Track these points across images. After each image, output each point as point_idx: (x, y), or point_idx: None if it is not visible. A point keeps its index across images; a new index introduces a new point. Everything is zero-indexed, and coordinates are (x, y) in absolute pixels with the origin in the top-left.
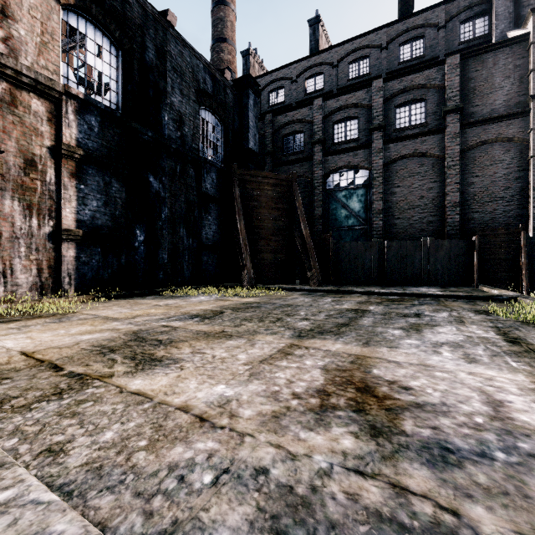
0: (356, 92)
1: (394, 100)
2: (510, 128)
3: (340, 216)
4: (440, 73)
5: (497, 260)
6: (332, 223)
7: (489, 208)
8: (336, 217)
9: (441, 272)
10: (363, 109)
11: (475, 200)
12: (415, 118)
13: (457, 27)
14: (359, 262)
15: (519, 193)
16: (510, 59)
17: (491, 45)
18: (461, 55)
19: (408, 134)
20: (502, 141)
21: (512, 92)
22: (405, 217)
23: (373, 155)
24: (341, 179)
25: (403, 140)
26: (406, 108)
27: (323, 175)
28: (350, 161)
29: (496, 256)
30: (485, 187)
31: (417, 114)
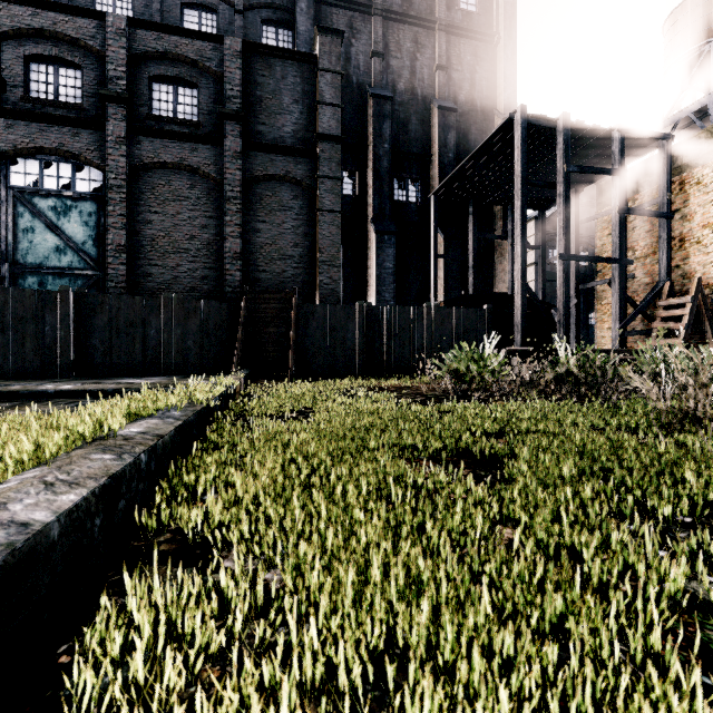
0: (76, 17)
1: (150, 66)
2: (299, 168)
3: (44, 247)
4: (218, 56)
5: (269, 335)
6: (24, 257)
7: (277, 268)
8: (34, 247)
9: (195, 353)
10: (91, 55)
11: (262, 254)
12: (184, 110)
13: (259, 24)
14: (27, 332)
15: (308, 254)
16: (299, 80)
17: (278, 48)
18: (245, 43)
19: (170, 129)
20: (291, 183)
21: (301, 122)
22: (166, 265)
23: (108, 145)
24: (45, 173)
25: (163, 136)
26: (170, 88)
27: (0, 153)
28: (64, 144)
29: (267, 329)
30: (273, 239)
31: (187, 105)
